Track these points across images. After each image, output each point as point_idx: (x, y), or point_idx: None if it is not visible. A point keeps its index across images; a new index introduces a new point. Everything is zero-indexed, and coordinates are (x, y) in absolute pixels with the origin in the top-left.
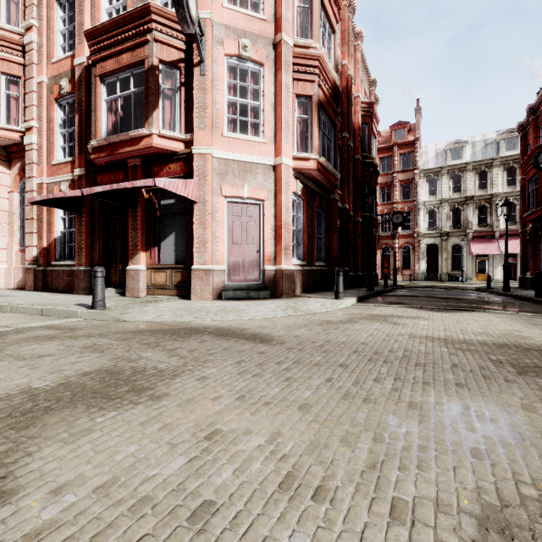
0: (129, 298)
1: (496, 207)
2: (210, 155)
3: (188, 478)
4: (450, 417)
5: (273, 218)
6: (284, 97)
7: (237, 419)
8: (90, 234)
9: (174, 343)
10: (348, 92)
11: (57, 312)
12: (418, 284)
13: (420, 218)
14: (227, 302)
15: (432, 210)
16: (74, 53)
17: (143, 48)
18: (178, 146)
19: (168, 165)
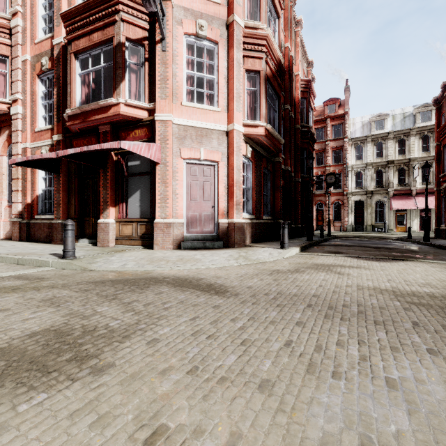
0: (99, 248)
1: (413, 169)
2: (170, 121)
3: None
4: (441, 403)
5: (226, 177)
6: (236, 71)
7: (187, 407)
8: (67, 191)
9: (131, 295)
10: (290, 71)
11: (31, 262)
12: (348, 235)
13: (349, 179)
14: (185, 252)
15: (359, 172)
16: (54, 35)
17: (111, 27)
18: (142, 113)
19: (134, 131)
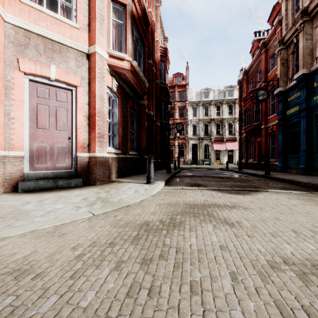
0: None
1: (224, 125)
2: None
3: None
4: None
5: (86, 105)
6: None
7: None
8: None
9: None
10: (152, 33)
11: None
12: (189, 167)
13: (189, 129)
14: (16, 198)
15: (194, 125)
16: None
17: None
18: None
19: None
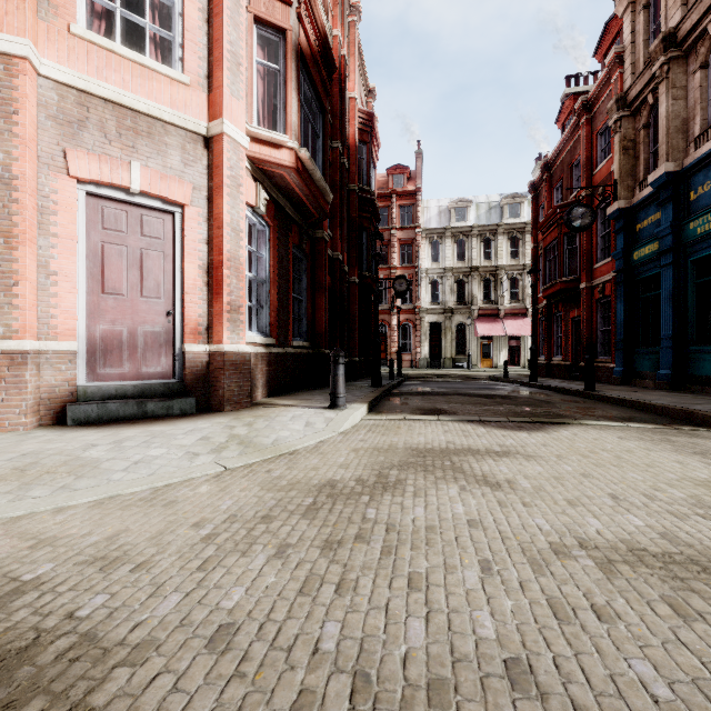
0: None
1: (501, 281)
2: (27, 62)
3: None
4: None
5: (204, 245)
6: (230, 1)
7: None
8: None
9: None
10: (341, 82)
11: None
12: (423, 373)
13: (422, 290)
14: (66, 436)
15: (435, 280)
16: None
17: None
18: None
19: None
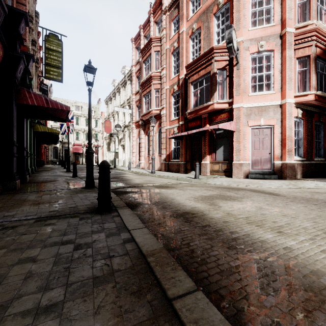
0: (203, 176)
1: None
2: (242, 107)
3: (257, 211)
4: None
5: (279, 134)
6: (288, 64)
7: (267, 207)
8: (185, 148)
9: (235, 191)
10: None
11: (183, 179)
12: None
13: None
14: (252, 180)
15: None
16: (179, 74)
17: (210, 66)
18: (225, 105)
19: (220, 115)
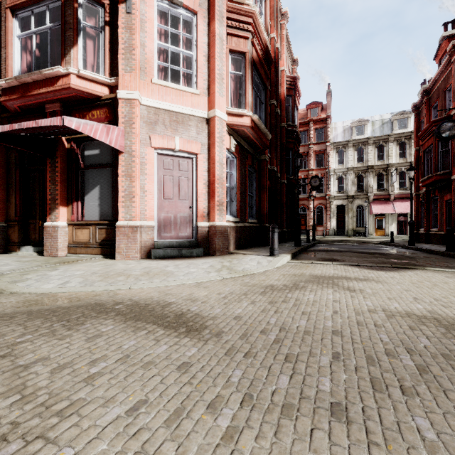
0: (44, 258)
1: (391, 174)
2: (137, 101)
3: None
4: None
5: (206, 172)
6: (218, 48)
7: None
8: (4, 187)
9: (43, 344)
10: (276, 64)
11: None
12: (331, 239)
13: (331, 183)
14: (155, 262)
15: (340, 176)
16: None
17: None
18: (101, 90)
19: (91, 112)
